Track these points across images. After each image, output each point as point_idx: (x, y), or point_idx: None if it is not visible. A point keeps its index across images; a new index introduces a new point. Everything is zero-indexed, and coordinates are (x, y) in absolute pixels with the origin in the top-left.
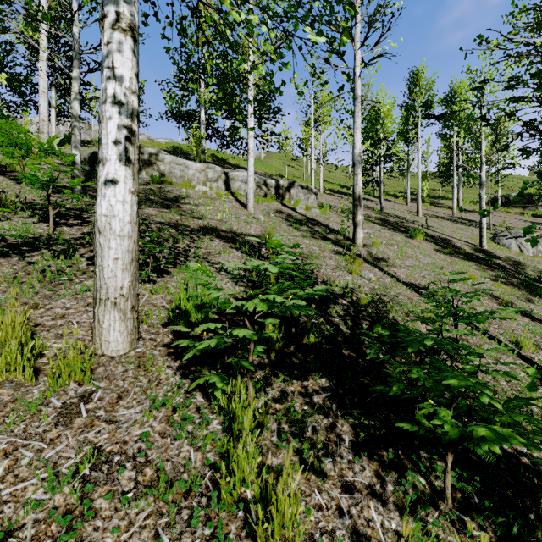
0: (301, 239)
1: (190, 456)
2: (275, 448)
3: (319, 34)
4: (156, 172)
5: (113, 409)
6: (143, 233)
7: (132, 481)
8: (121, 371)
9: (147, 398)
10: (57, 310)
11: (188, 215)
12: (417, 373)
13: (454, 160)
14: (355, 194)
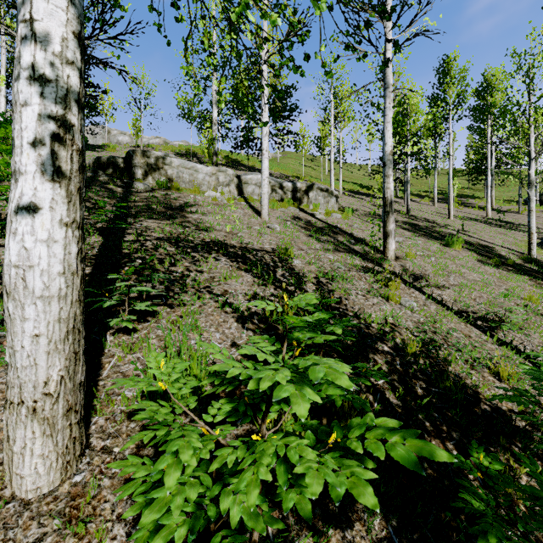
0: (324, 253)
1: None
2: None
3: None
4: (163, 177)
5: None
6: (134, 254)
7: None
8: (32, 540)
9: None
10: None
11: (193, 227)
12: None
13: (488, 156)
14: (385, 199)
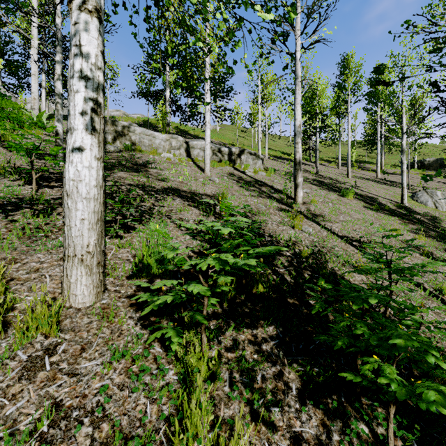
0: (250, 198)
1: (146, 409)
2: (227, 398)
3: (268, 11)
4: (128, 141)
5: (75, 361)
6: (114, 193)
7: (88, 438)
8: (86, 322)
9: (109, 349)
10: (32, 264)
11: (154, 178)
12: (361, 329)
13: (378, 131)
14: (296, 159)
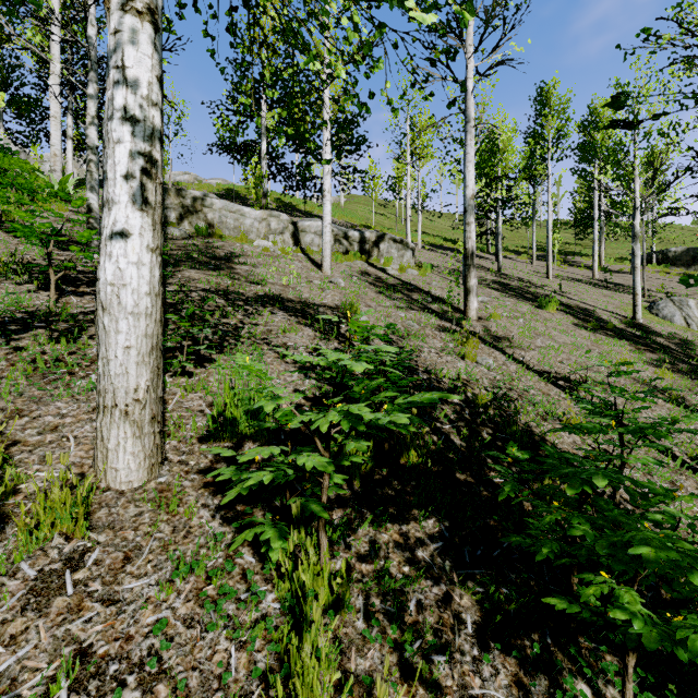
0: (395, 310)
1: (229, 660)
2: (361, 640)
3: (427, 10)
4: (202, 222)
5: (114, 579)
6: (180, 304)
7: None
8: (133, 514)
9: (169, 559)
10: (47, 419)
11: (243, 279)
12: (580, 528)
13: (595, 204)
14: (466, 250)
